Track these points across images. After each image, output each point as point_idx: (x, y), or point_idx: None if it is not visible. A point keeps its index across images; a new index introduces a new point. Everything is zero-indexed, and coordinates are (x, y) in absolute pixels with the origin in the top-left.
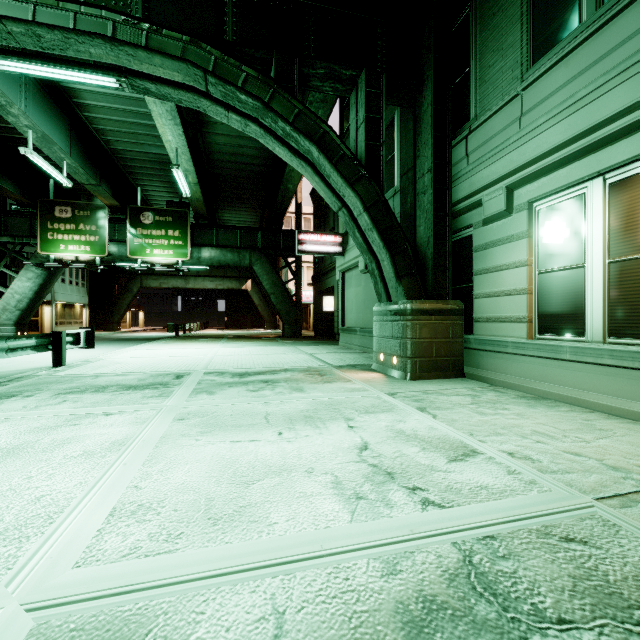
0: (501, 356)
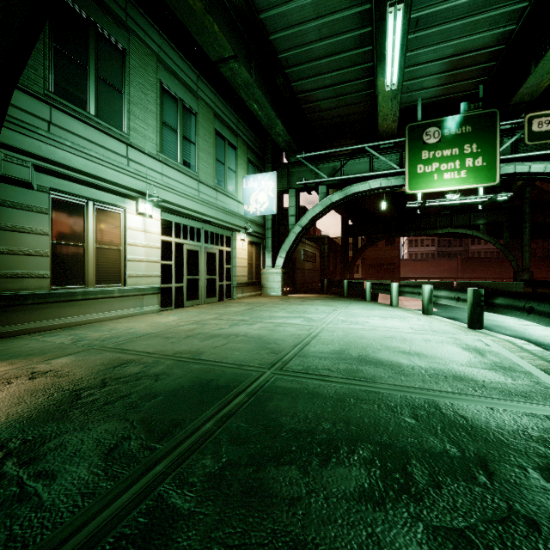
0: (15, 309)
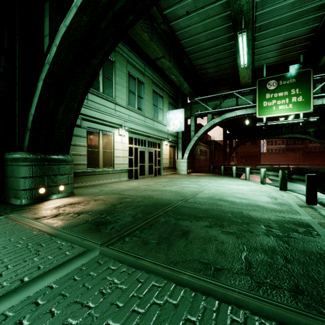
0: (75, 177)
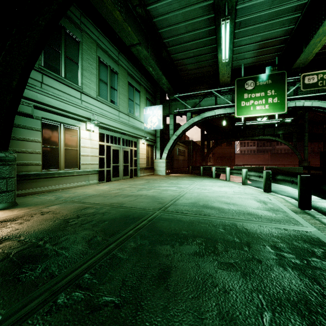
0: (24, 181)
